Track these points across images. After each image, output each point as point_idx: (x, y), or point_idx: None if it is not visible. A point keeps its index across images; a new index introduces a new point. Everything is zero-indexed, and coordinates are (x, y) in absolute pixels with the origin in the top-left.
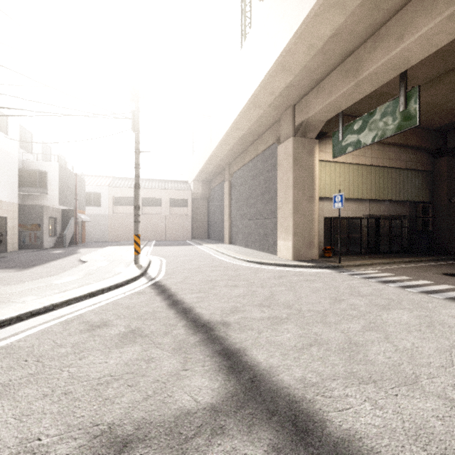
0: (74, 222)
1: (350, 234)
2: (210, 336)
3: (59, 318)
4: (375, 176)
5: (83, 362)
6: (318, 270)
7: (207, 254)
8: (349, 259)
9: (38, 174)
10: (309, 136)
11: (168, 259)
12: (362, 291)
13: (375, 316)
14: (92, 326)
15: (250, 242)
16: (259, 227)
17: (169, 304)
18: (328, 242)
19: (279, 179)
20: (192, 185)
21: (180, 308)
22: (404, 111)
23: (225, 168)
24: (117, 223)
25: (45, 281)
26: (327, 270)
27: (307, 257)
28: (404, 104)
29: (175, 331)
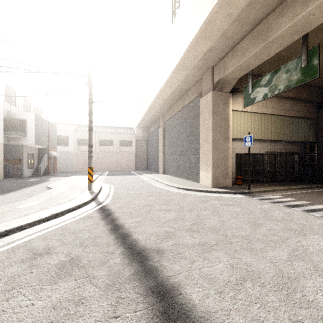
0: (47, 158)
1: (255, 167)
2: (145, 267)
3: (8, 245)
4: (274, 122)
5: (9, 304)
6: (234, 195)
7: (146, 182)
8: (255, 186)
9: (18, 121)
10: (225, 91)
11: (115, 185)
12: (275, 215)
13: (295, 242)
14: (35, 254)
15: (178, 172)
16: (186, 161)
17: (110, 229)
18: (239, 173)
19: (201, 124)
20: (135, 130)
21: (120, 233)
22: (306, 66)
23: (160, 118)
24: (80, 158)
25: (11, 206)
26: (240, 195)
27: (223, 185)
28: (305, 60)
29: (111, 260)
